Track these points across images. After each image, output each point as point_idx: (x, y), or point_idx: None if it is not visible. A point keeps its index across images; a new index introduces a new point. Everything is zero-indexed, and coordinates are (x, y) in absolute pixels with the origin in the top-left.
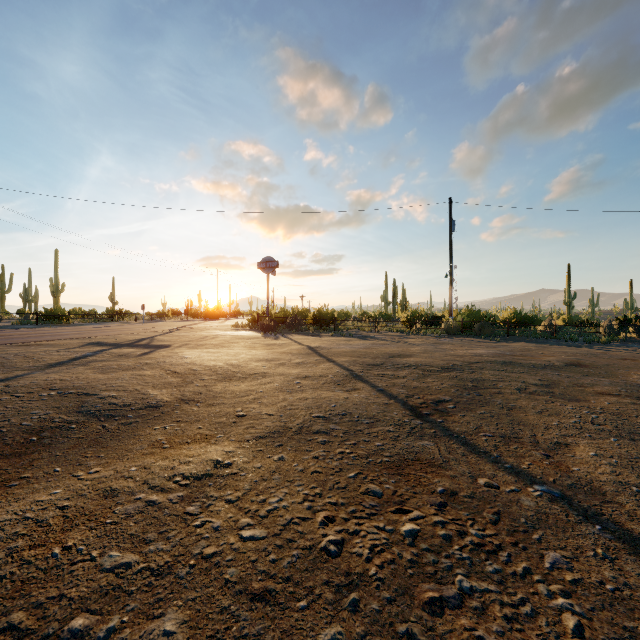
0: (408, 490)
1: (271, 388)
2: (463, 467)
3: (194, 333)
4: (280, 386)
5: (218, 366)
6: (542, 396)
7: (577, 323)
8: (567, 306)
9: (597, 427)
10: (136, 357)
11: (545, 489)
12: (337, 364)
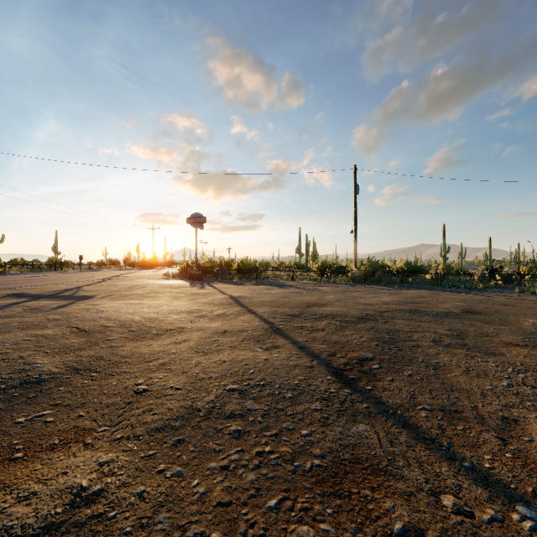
0: (355, 534)
1: (185, 348)
2: (415, 472)
3: (125, 282)
4: (196, 345)
5: (134, 321)
6: (459, 349)
7: (453, 272)
8: (443, 258)
9: (533, 392)
10: (48, 311)
11: (536, 517)
12: (257, 315)
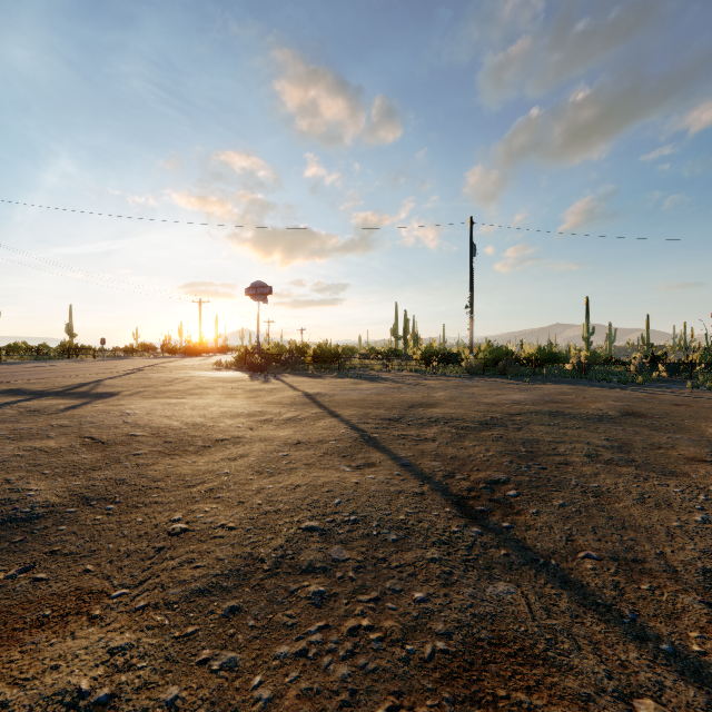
0: None
1: (243, 466)
2: (590, 660)
3: (161, 374)
4: (257, 462)
5: (172, 427)
6: (624, 467)
7: (601, 360)
8: (586, 342)
9: None
10: (53, 414)
11: None
12: (342, 420)
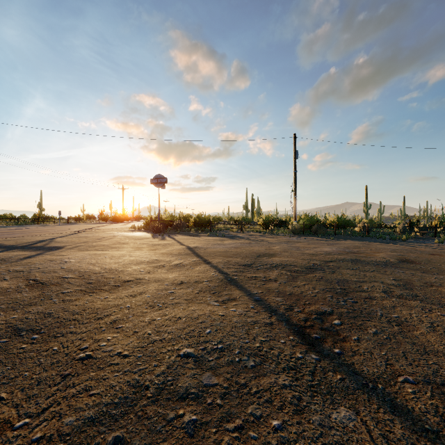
0: None
1: (140, 301)
2: None
3: (95, 234)
4: (151, 298)
5: (94, 272)
6: (412, 301)
7: (376, 225)
8: (365, 213)
9: None
10: (13, 262)
11: None
12: (212, 266)
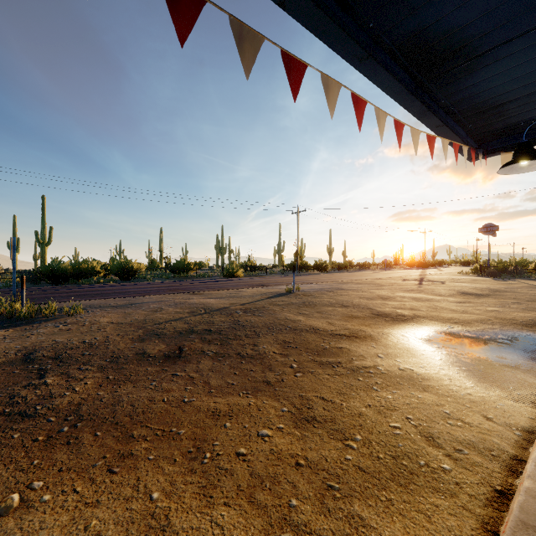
0: None
1: (521, 295)
2: None
3: (439, 277)
4: (525, 295)
5: (487, 288)
6: None
7: None
8: None
9: None
10: (443, 284)
11: None
12: None
